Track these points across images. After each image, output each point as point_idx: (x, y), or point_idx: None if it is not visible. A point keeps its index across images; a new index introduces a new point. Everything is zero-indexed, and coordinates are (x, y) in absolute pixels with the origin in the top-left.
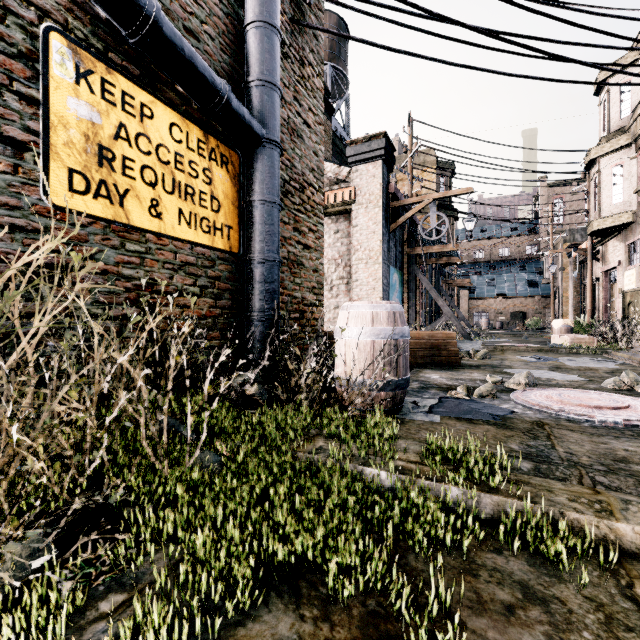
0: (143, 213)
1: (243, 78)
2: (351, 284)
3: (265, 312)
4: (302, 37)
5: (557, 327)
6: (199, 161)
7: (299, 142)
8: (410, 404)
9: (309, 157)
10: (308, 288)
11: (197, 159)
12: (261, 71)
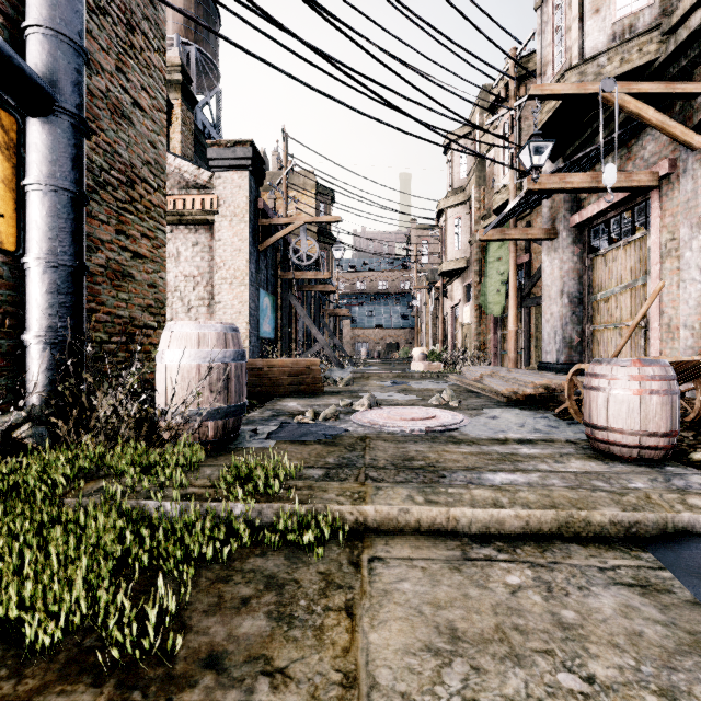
0: None
1: (25, 17)
2: (214, 306)
3: (58, 332)
4: None
5: (416, 355)
6: None
7: (126, 125)
8: (249, 432)
9: (142, 147)
10: (141, 306)
11: None
12: (52, 17)
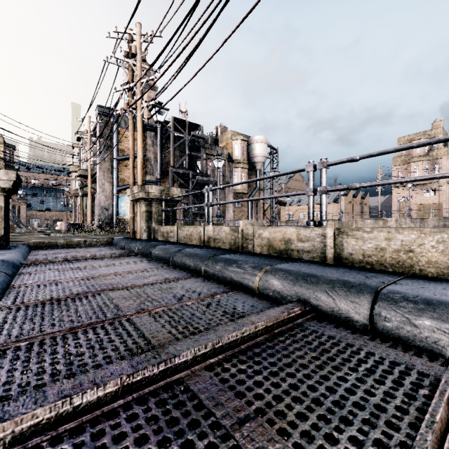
0: None
1: None
2: None
3: None
4: None
5: (59, 225)
6: None
7: None
8: None
9: None
10: None
11: None
12: None
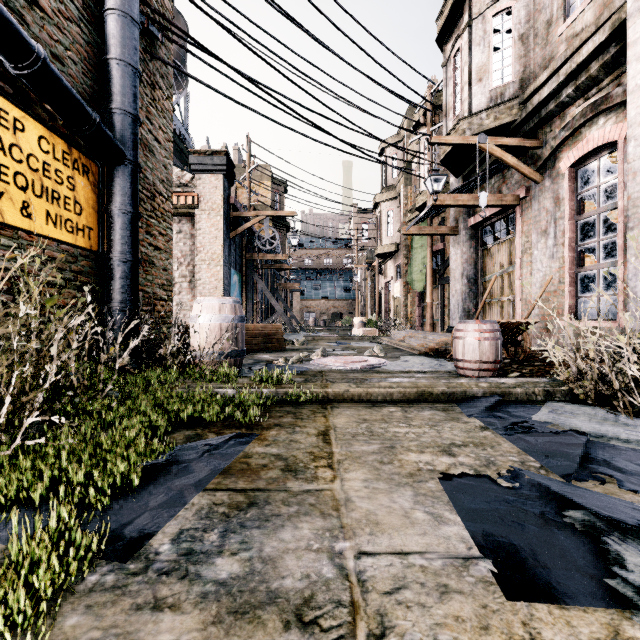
0: (16, 213)
1: (102, 99)
2: (194, 282)
3: (127, 303)
4: (153, 64)
5: (356, 323)
6: (64, 170)
7: (151, 156)
8: (246, 369)
9: (159, 170)
10: (159, 285)
11: (62, 168)
12: (123, 102)
